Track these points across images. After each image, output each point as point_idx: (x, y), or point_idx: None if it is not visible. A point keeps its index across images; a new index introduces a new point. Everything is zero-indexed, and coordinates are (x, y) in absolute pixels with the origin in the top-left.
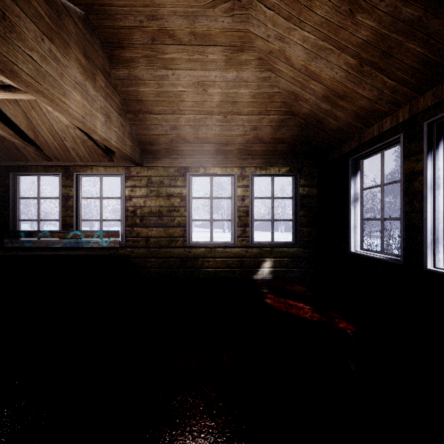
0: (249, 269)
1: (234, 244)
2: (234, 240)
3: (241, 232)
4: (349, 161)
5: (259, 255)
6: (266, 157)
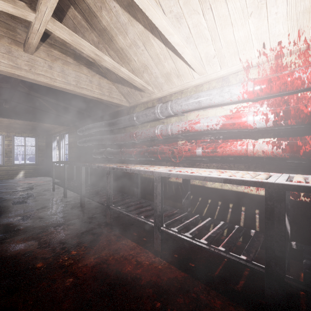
0: (12, 175)
1: (3, 165)
2: (3, 163)
3: (7, 159)
4: (52, 136)
5: (17, 169)
6: (21, 129)
